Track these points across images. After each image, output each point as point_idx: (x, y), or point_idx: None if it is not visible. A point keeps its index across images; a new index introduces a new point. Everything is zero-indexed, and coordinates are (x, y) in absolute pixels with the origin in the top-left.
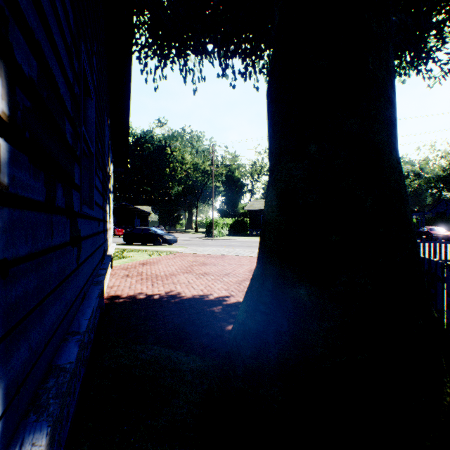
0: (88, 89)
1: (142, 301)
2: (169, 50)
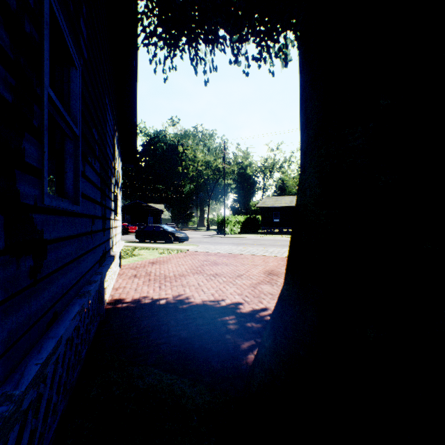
0: (69, 52)
1: (146, 307)
2: (178, 37)
